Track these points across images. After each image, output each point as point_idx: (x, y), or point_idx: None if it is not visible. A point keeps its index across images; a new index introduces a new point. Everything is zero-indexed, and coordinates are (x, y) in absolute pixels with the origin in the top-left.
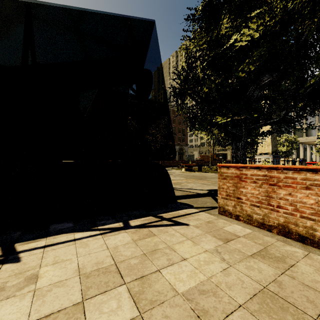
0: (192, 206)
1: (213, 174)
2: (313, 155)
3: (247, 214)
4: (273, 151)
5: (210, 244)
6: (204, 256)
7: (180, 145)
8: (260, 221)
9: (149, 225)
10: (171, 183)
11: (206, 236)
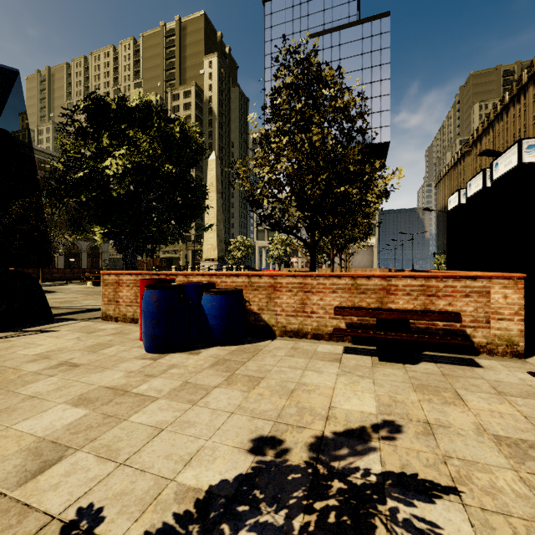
0: (75, 319)
1: None
2: None
3: (124, 314)
4: (220, 256)
5: (74, 336)
6: (64, 341)
7: (92, 240)
8: (132, 317)
9: (5, 337)
10: (44, 295)
11: (74, 333)
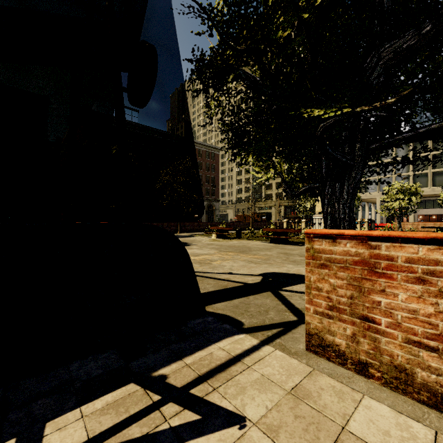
0: (241, 324)
1: (259, 243)
2: (372, 215)
3: (396, 365)
4: None
5: None
6: None
7: (208, 201)
8: (440, 392)
9: None
10: (192, 272)
11: None
